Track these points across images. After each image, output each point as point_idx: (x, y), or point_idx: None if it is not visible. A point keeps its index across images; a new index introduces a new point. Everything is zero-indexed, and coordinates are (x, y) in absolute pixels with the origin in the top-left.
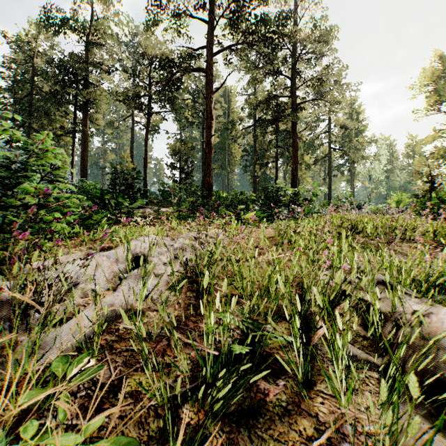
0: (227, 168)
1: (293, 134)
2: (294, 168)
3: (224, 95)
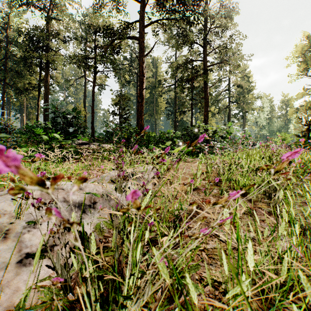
0: (155, 116)
1: (205, 88)
2: (205, 115)
3: (153, 63)
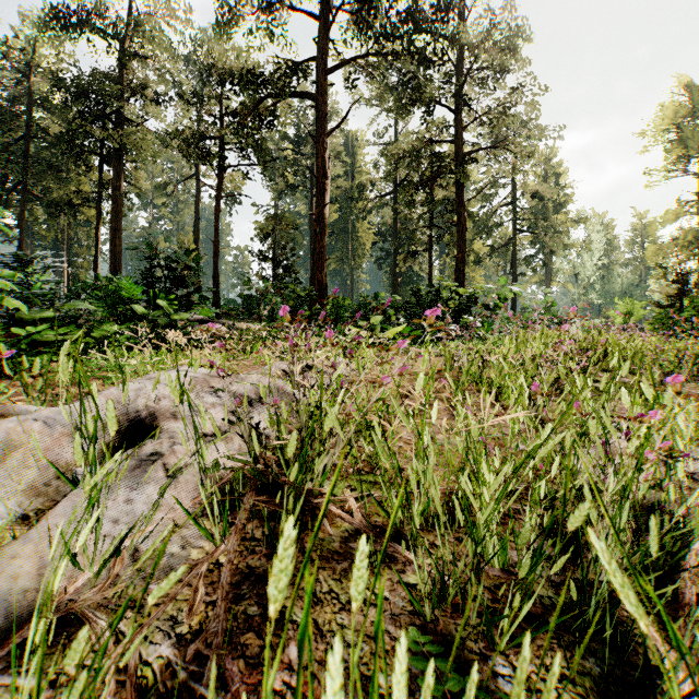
0: (350, 262)
1: (459, 203)
2: (460, 260)
3: (346, 144)
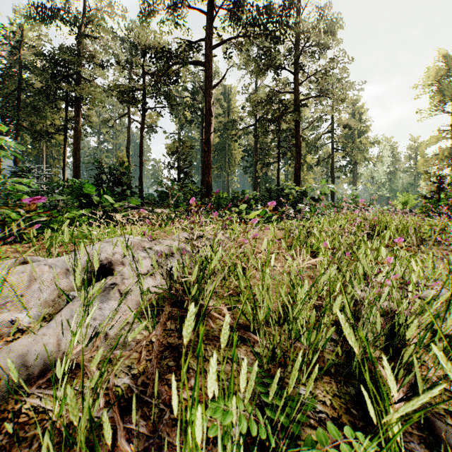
0: (227, 170)
1: (296, 132)
2: (297, 168)
3: (224, 94)
